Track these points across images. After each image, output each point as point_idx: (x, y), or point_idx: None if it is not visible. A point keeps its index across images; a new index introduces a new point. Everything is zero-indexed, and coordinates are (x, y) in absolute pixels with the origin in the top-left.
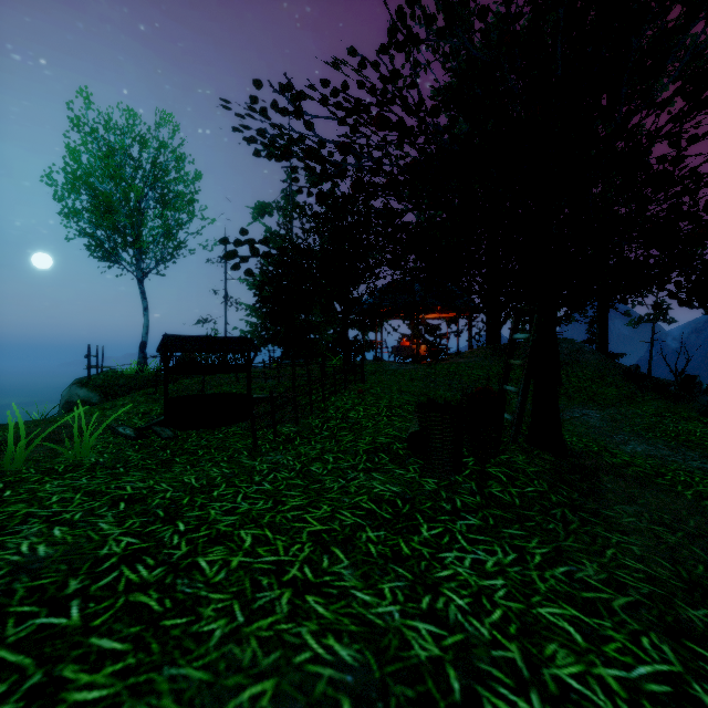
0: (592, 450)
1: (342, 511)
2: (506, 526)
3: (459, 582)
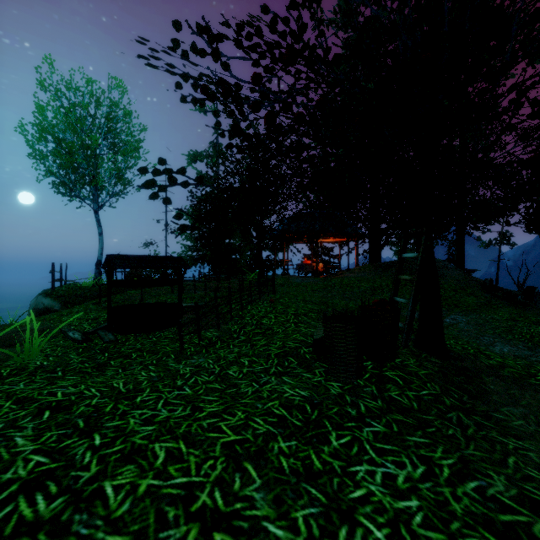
0: (469, 353)
1: (255, 418)
2: (409, 432)
3: (374, 505)
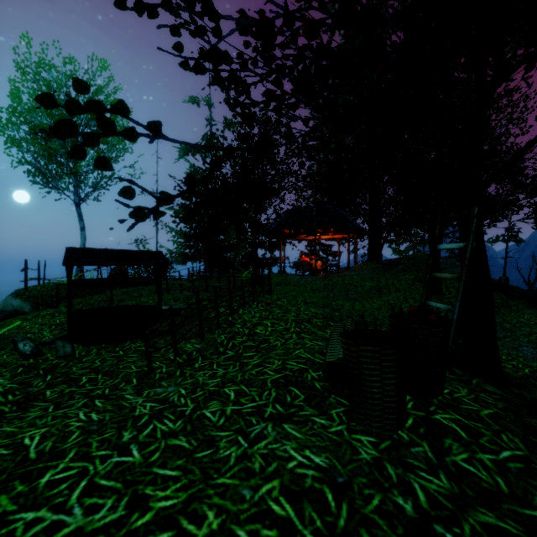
0: (527, 374)
1: (237, 530)
2: None
3: None
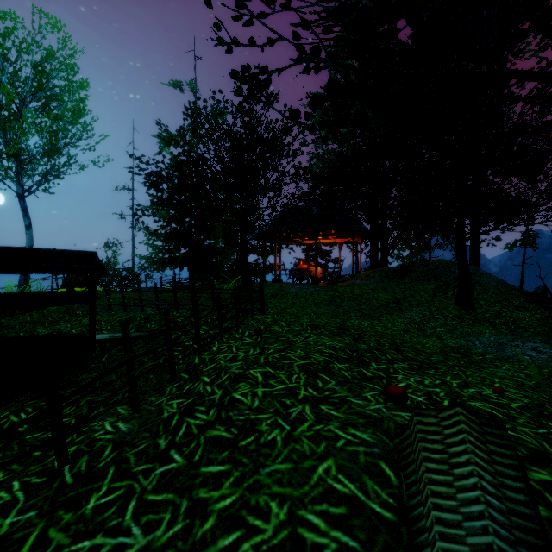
0: None
1: None
2: None
3: None
